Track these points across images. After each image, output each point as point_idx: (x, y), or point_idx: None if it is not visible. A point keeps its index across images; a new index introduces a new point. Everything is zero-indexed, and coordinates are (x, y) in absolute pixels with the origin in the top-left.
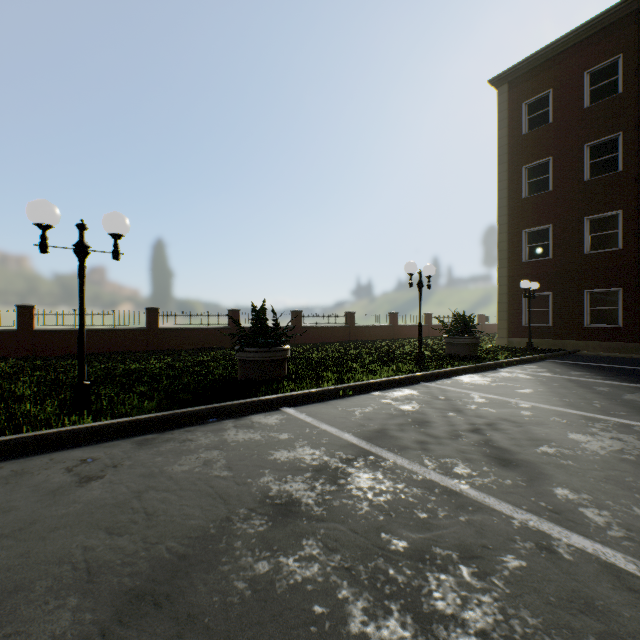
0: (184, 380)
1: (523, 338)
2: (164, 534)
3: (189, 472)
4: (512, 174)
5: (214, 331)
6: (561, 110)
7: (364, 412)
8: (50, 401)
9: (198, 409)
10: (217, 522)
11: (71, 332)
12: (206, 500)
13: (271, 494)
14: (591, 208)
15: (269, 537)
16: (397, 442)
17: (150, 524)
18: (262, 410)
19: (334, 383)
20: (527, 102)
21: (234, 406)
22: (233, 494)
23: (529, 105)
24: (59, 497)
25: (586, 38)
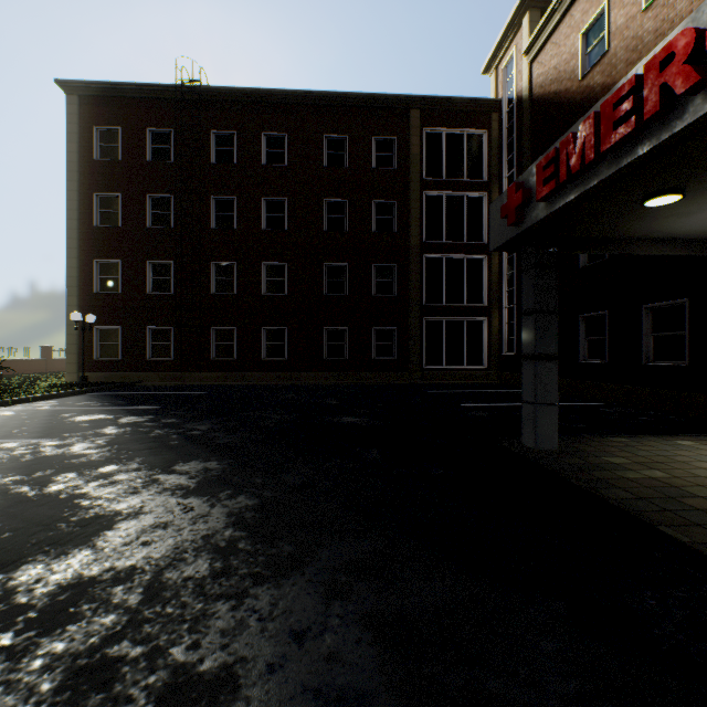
0: None
1: (95, 372)
2: None
3: None
4: (84, 197)
5: None
6: (130, 153)
7: None
8: None
9: None
10: None
11: None
12: None
13: None
14: (153, 253)
15: None
16: None
17: None
18: None
19: None
20: (100, 128)
21: None
22: None
23: (102, 132)
24: None
25: (149, 98)
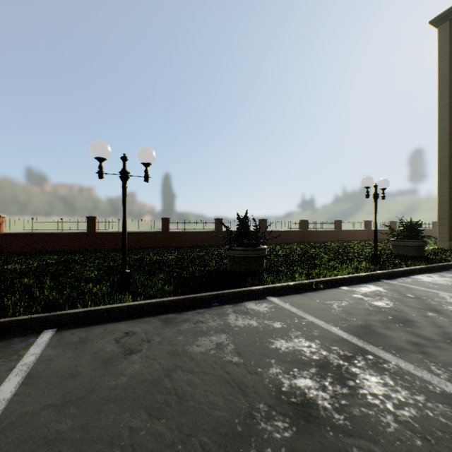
0: (189, 269)
1: None
2: (195, 424)
3: (206, 354)
4: None
5: (205, 234)
6: None
7: (341, 306)
8: (104, 282)
9: (204, 295)
10: (241, 417)
11: (117, 234)
12: (226, 388)
13: (284, 389)
14: None
15: (298, 448)
16: (389, 341)
17: (181, 409)
18: (252, 298)
19: (305, 277)
20: None
21: (230, 294)
22: (248, 384)
23: None
24: (110, 367)
25: None
